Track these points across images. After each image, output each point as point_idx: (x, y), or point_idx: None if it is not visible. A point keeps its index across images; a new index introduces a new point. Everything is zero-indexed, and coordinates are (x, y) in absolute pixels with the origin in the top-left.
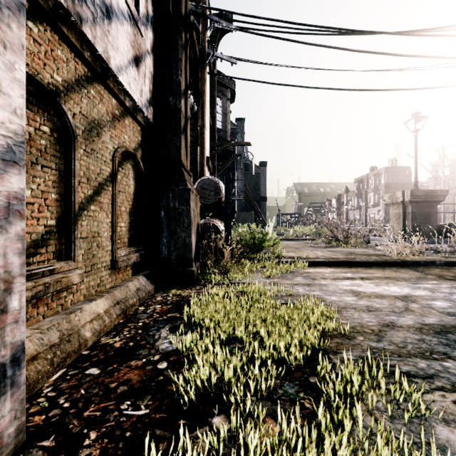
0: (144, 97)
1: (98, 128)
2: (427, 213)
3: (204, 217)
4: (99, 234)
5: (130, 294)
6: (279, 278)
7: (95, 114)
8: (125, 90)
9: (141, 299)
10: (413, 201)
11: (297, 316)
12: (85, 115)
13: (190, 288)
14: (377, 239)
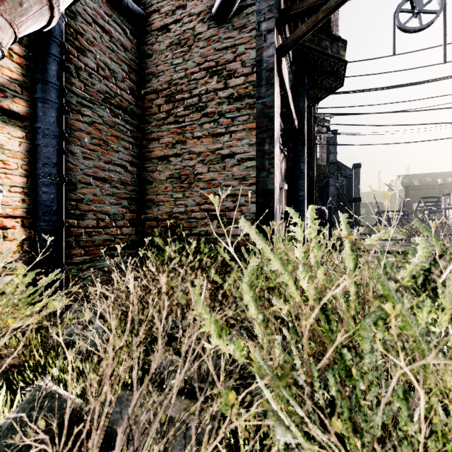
0: None
1: None
2: None
3: None
4: None
5: None
6: None
7: None
8: None
9: None
10: None
11: None
12: None
13: None
14: None
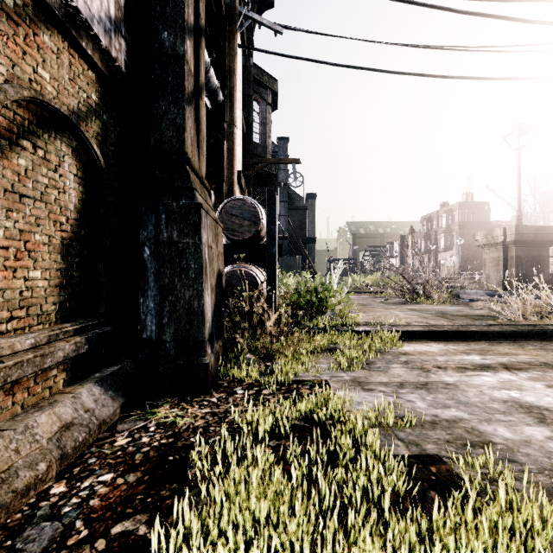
0: (97, 2)
1: None
2: (536, 257)
3: (233, 262)
4: None
5: (27, 453)
6: (363, 367)
7: None
8: None
9: (70, 453)
10: (518, 241)
11: None
12: None
13: (199, 402)
14: (470, 292)
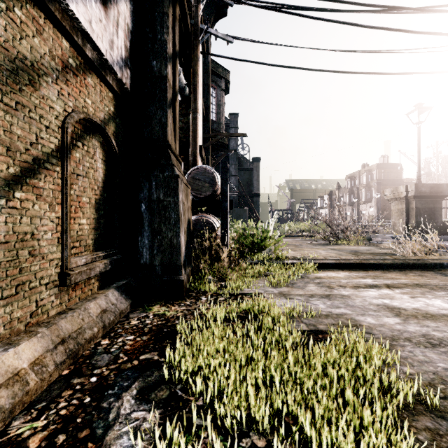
0: (116, 52)
1: (33, 74)
2: (431, 209)
3: (196, 213)
4: (34, 236)
5: (88, 322)
6: (288, 286)
7: (25, 49)
8: (82, 29)
9: (107, 326)
10: (417, 196)
11: (343, 367)
12: (0, 43)
13: (178, 304)
14: (379, 235)
